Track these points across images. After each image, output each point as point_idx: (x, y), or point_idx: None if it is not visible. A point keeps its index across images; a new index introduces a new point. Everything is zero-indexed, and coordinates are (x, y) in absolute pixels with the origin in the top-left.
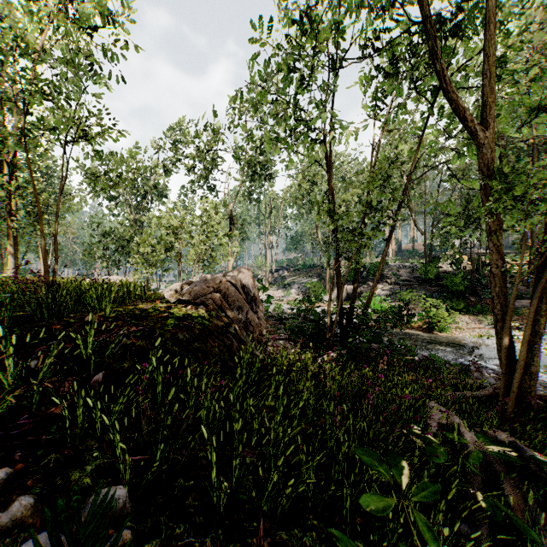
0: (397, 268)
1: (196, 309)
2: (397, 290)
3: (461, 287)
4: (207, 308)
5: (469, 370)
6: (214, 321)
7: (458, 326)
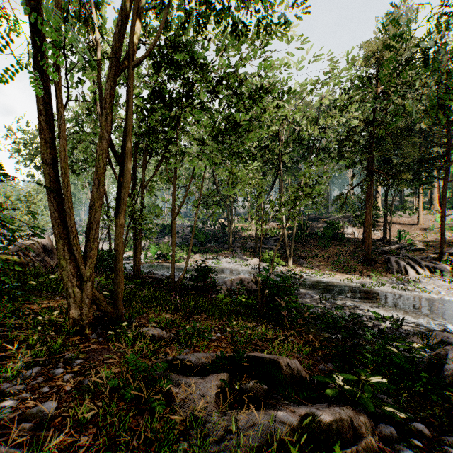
0: (186, 227)
1: (14, 256)
2: (180, 241)
3: (202, 239)
4: (20, 255)
5: (164, 276)
6: (23, 260)
7: (191, 259)
